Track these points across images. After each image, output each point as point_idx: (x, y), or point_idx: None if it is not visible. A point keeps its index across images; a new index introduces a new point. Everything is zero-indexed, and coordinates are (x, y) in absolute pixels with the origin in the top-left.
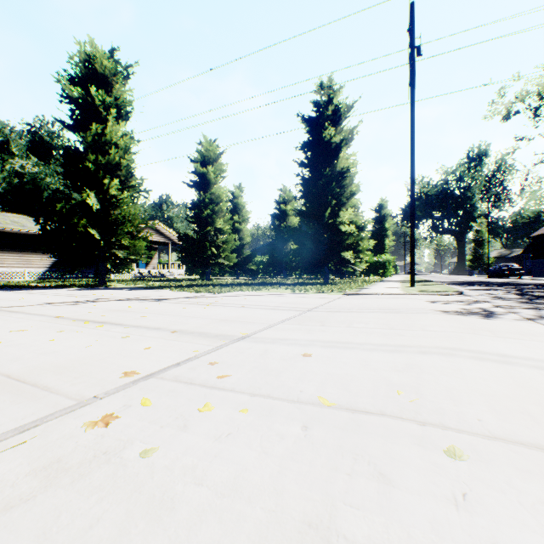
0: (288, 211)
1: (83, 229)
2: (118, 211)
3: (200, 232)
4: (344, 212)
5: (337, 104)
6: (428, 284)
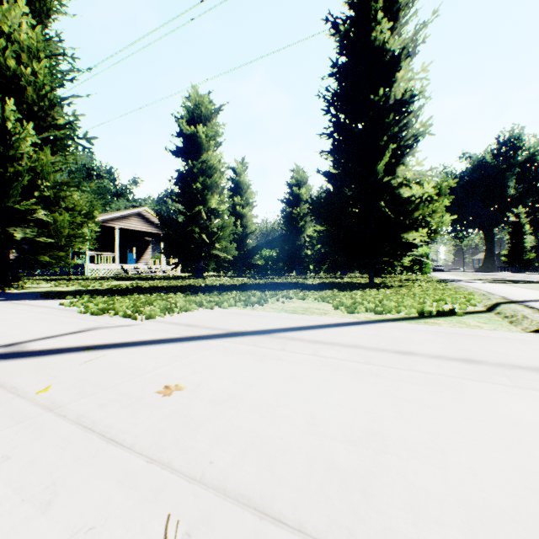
0: (302, 195)
1: None
2: (11, 155)
3: (187, 214)
4: (406, 167)
5: None
6: None
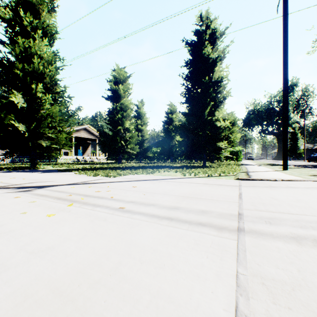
0: (173, 118)
1: (10, 123)
2: (41, 109)
3: (113, 130)
4: (219, 112)
5: (214, 28)
6: (289, 167)
